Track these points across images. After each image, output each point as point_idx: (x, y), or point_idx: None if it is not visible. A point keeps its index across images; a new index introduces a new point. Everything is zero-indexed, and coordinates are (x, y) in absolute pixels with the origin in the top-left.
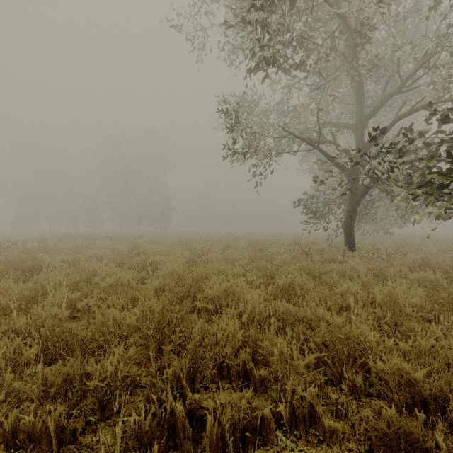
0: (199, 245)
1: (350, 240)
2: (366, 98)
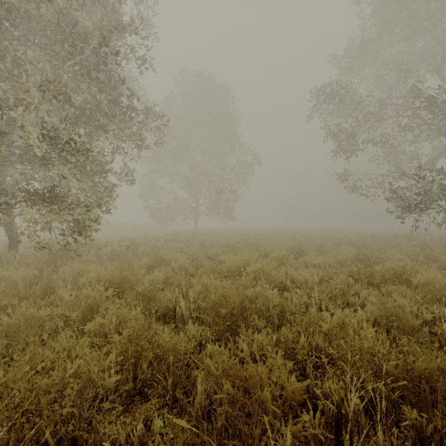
0: (357, 233)
1: None
2: None
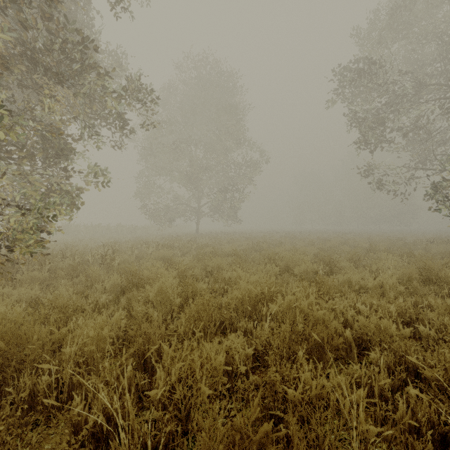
0: (379, 237)
1: None
2: None
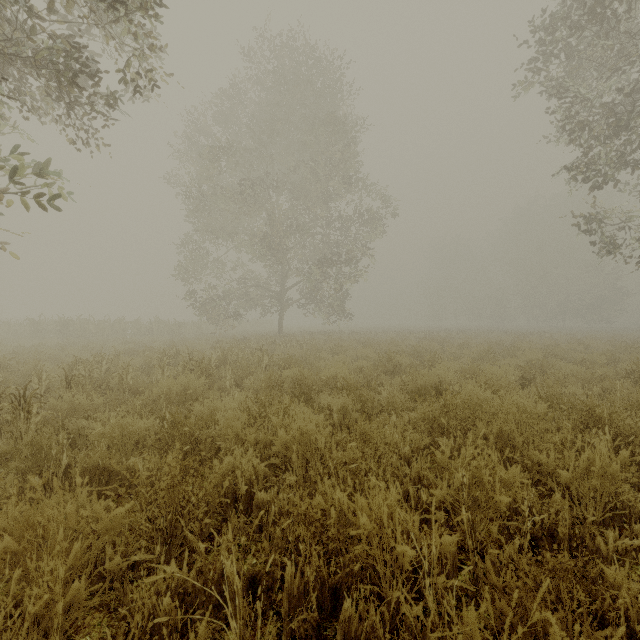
0: (593, 341)
1: None
2: None
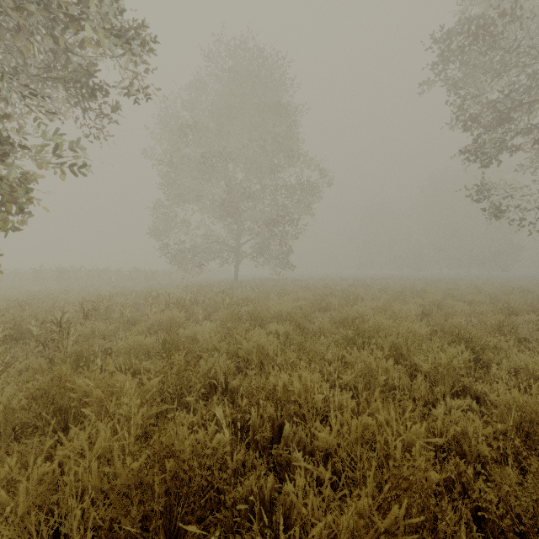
0: (487, 286)
1: None
2: None
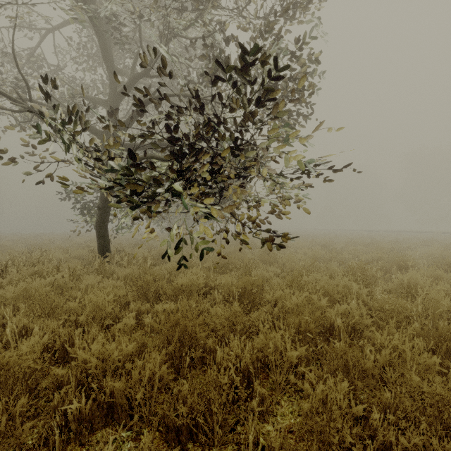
0: None
1: (102, 244)
2: (138, 81)
